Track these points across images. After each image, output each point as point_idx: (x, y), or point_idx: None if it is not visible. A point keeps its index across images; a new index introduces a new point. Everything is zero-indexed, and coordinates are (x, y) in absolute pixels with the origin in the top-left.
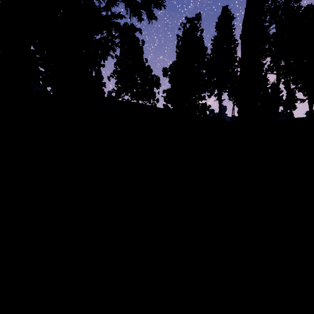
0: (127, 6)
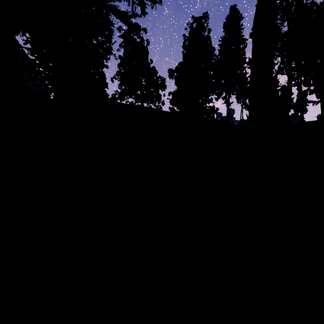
0: None
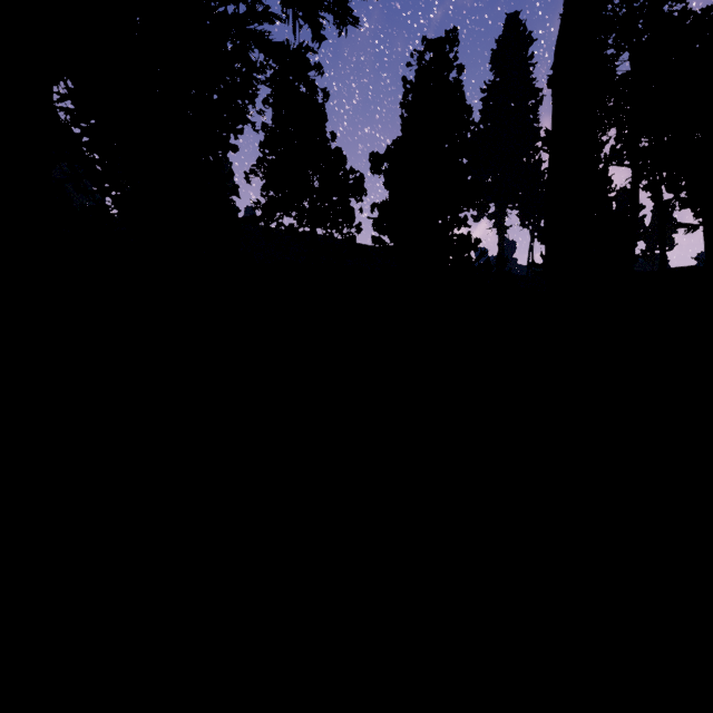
0: (287, 5)
